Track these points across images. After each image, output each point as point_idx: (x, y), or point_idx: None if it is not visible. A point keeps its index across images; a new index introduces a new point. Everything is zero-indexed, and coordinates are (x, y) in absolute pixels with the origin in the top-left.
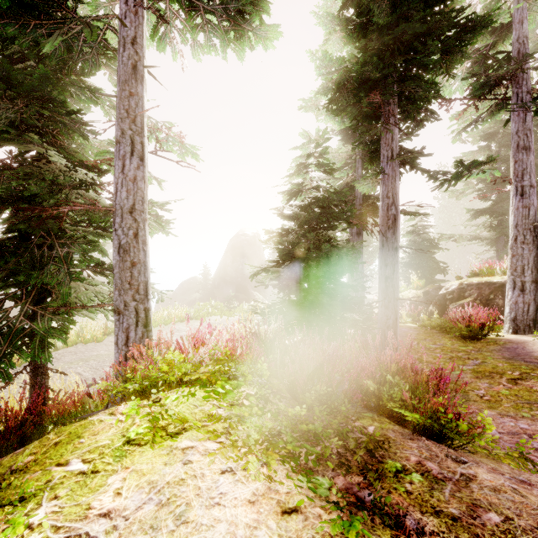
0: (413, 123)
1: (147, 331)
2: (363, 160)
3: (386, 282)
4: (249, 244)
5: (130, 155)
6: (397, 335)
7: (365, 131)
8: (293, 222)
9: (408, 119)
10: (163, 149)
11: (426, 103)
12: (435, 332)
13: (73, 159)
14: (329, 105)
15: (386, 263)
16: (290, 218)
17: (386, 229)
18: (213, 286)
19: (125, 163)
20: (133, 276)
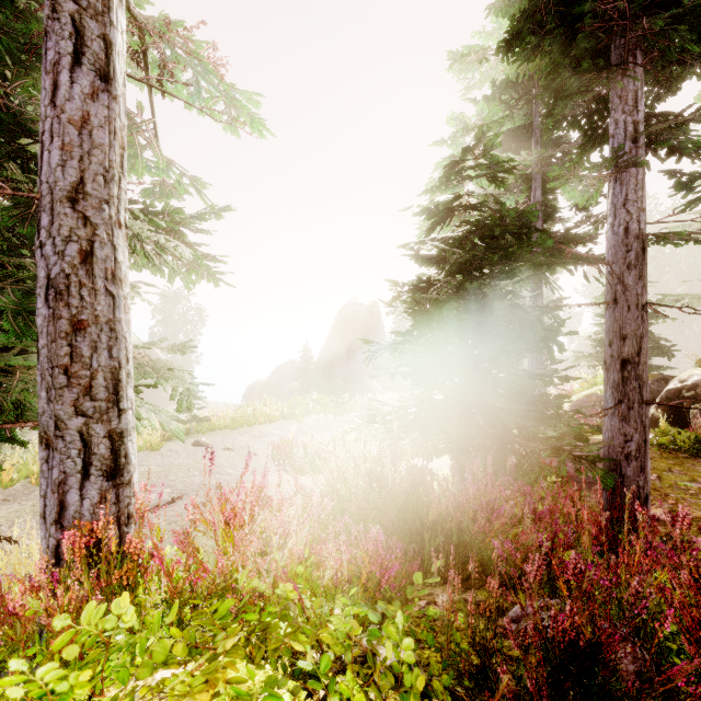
0: (657, 85)
1: (117, 486)
2: (542, 178)
3: (623, 371)
4: (364, 316)
5: (72, 63)
6: (645, 473)
7: (575, 92)
8: (436, 269)
9: (648, 77)
10: (171, 76)
11: (695, 34)
12: (681, 456)
13: (2, 117)
14: (508, 45)
15: (623, 334)
16: (431, 263)
17: (622, 268)
18: (316, 372)
19: (59, 80)
20: (76, 356)
